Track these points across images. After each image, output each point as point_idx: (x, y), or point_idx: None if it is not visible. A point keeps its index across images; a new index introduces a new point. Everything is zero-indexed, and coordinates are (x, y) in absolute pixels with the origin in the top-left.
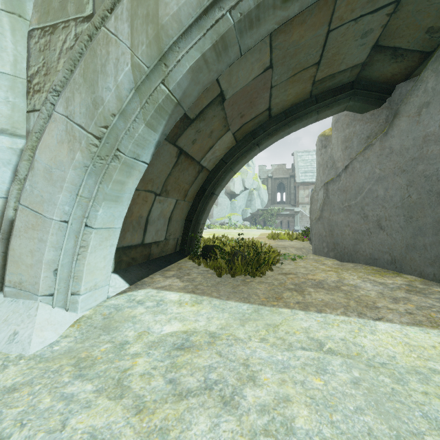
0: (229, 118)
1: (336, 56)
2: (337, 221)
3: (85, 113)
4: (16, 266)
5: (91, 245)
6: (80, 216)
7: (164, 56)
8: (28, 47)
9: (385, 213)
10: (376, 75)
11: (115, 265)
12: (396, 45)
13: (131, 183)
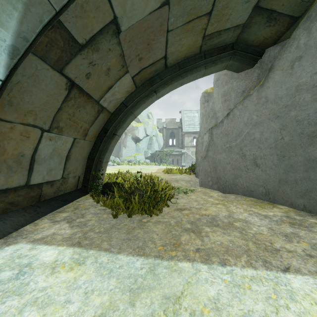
0: (126, 57)
1: (225, 10)
2: (220, 159)
3: None
4: None
5: None
6: None
7: None
8: None
9: (260, 153)
10: (252, 39)
11: None
12: (272, 7)
13: None
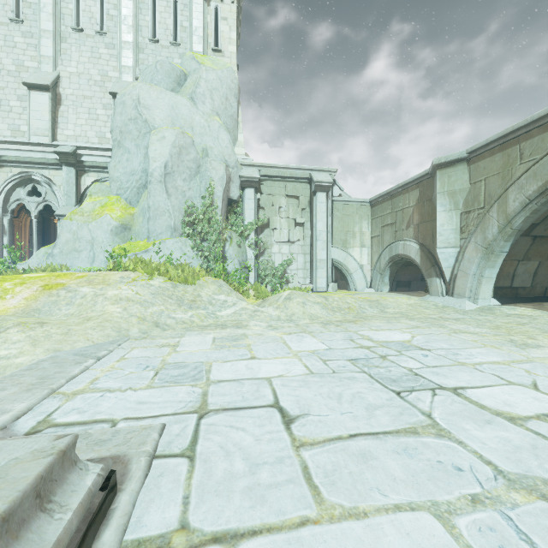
0: None
1: None
2: None
3: (481, 241)
4: (457, 288)
5: (483, 283)
6: (479, 273)
7: (509, 221)
8: (460, 218)
9: None
10: None
11: (493, 295)
12: None
13: (499, 260)
